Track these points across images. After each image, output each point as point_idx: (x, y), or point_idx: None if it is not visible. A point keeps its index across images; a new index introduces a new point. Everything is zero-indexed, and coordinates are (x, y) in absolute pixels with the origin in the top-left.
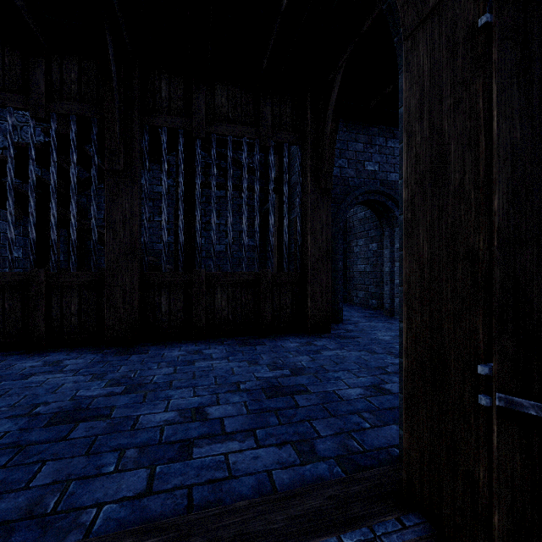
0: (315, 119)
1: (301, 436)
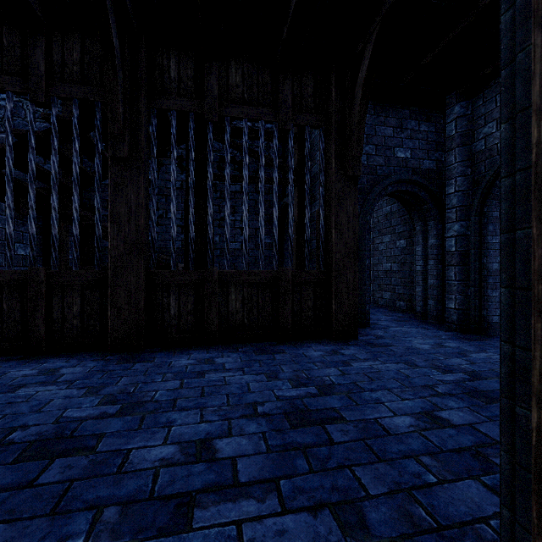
0: (341, 98)
1: (343, 494)
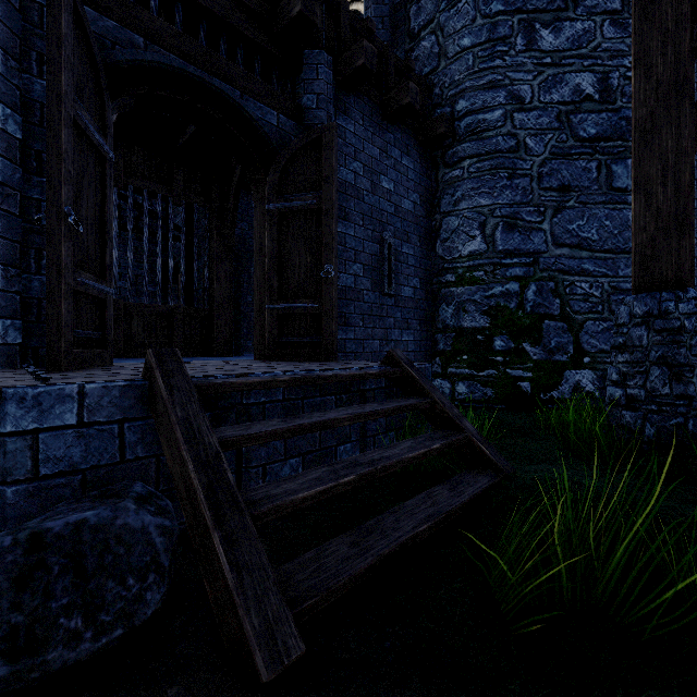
0: (221, 191)
1: None
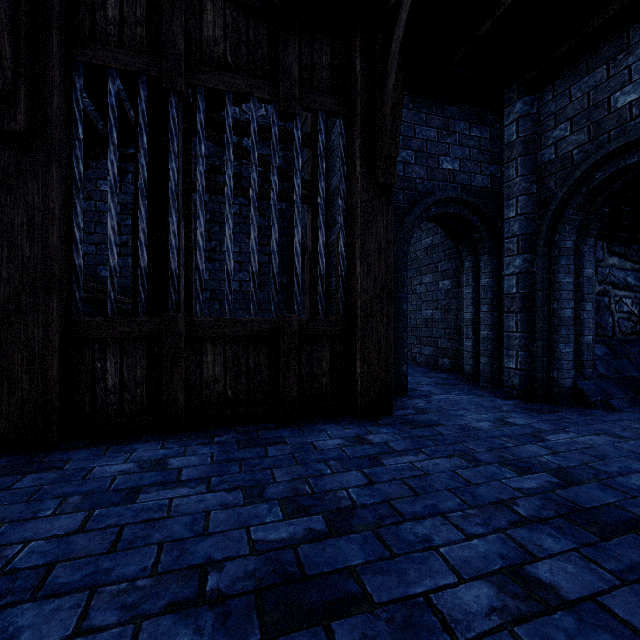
0: (368, 74)
1: None
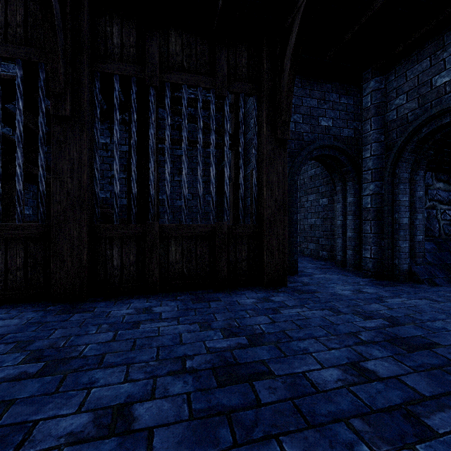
0: (271, 69)
1: None
